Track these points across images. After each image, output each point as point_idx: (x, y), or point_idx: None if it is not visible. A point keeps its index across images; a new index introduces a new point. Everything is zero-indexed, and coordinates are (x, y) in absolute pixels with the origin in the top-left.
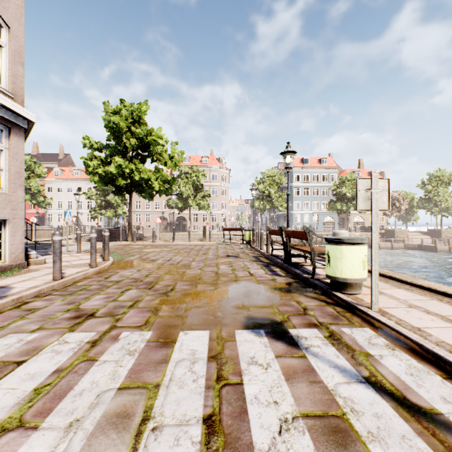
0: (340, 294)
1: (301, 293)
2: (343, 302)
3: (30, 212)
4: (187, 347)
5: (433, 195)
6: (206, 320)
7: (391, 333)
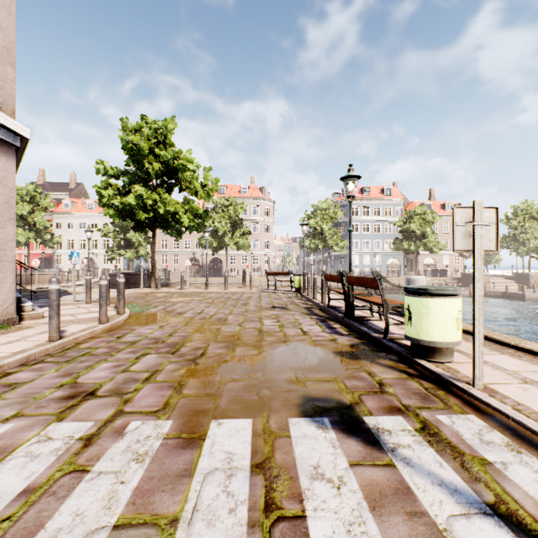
0: (426, 363)
1: (372, 360)
2: (431, 374)
3: (34, 252)
4: (221, 447)
5: (519, 232)
6: (248, 401)
7: (509, 425)
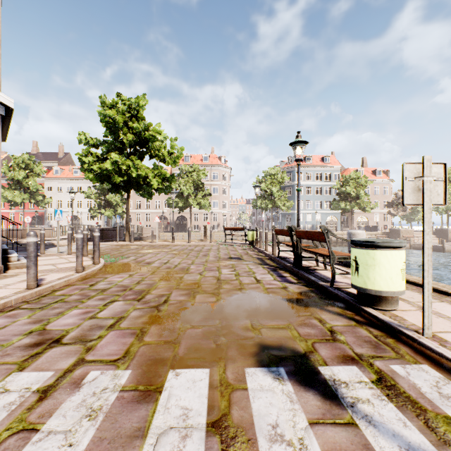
0: (373, 311)
1: (321, 307)
2: (379, 322)
3: (29, 211)
4: (177, 401)
5: None
6: (205, 349)
7: None
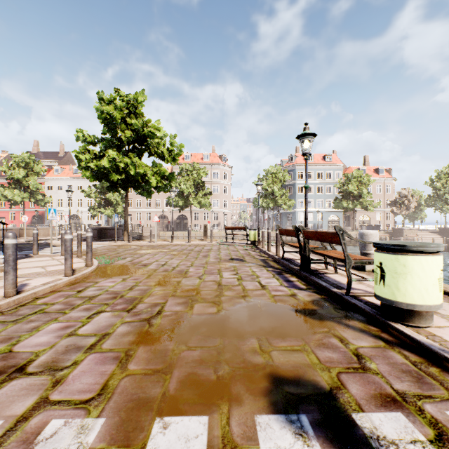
0: (404, 328)
1: (338, 320)
2: (414, 343)
3: (29, 210)
4: None
5: (443, 192)
6: (203, 384)
7: None
